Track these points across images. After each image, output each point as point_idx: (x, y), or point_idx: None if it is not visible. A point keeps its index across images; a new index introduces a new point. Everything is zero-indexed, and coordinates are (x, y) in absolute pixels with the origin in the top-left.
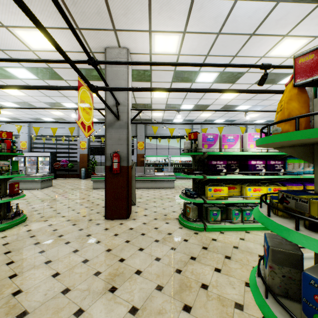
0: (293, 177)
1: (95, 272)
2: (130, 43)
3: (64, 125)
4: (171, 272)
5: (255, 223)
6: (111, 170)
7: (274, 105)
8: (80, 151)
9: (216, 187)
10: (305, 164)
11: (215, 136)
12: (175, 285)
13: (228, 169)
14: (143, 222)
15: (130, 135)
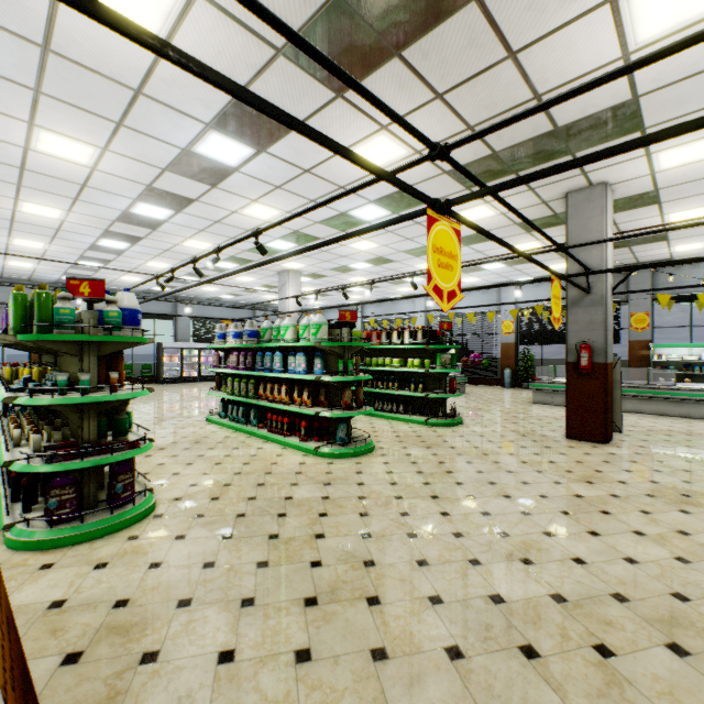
0: None
1: (565, 470)
2: (609, 176)
3: (475, 296)
4: (671, 493)
5: None
6: (576, 368)
7: None
8: (502, 338)
9: None
10: None
11: None
12: (673, 500)
13: None
14: (635, 452)
15: (609, 315)
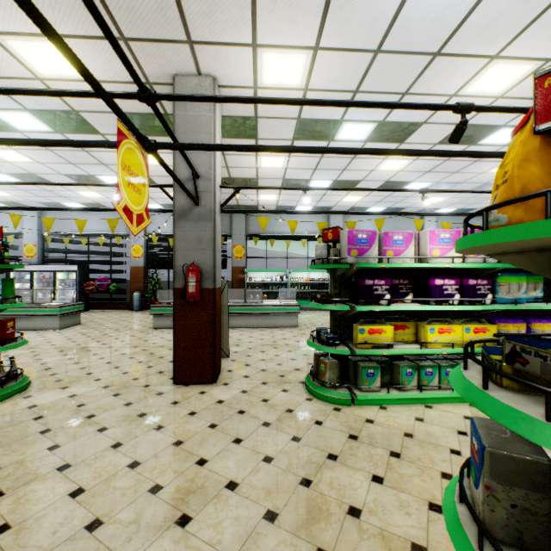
0: (509, 307)
1: (152, 486)
2: (218, 67)
3: (103, 217)
4: (292, 485)
5: (441, 390)
6: (183, 296)
7: (471, 181)
8: (132, 261)
9: (373, 325)
10: (529, 284)
11: (372, 235)
12: (299, 510)
13: (393, 293)
14: (243, 389)
15: (219, 234)
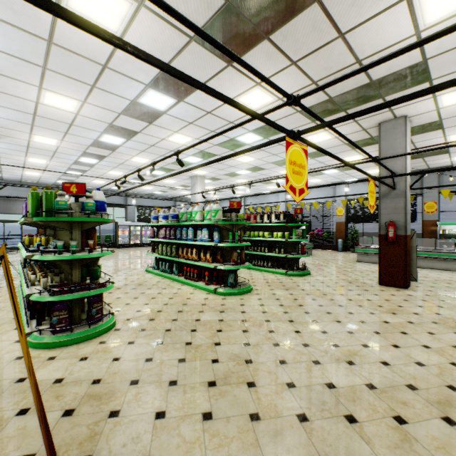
0: None
1: (378, 305)
2: (408, 111)
3: (318, 191)
4: (449, 321)
5: None
6: (385, 239)
7: None
8: (336, 219)
9: None
10: None
11: None
12: (451, 325)
13: None
14: (426, 294)
15: (408, 203)
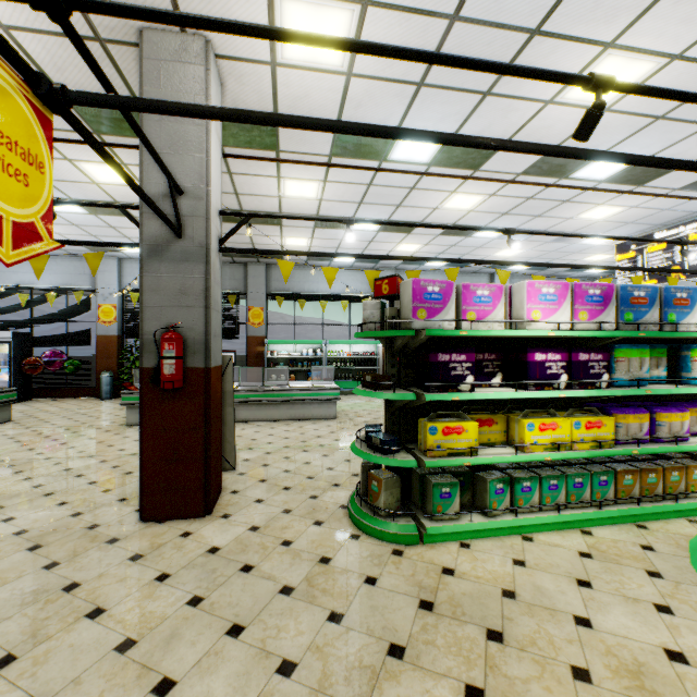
0: (631, 392)
1: None
2: None
3: (55, 263)
4: None
5: (543, 512)
6: (155, 381)
7: (555, 229)
8: (99, 328)
9: (450, 422)
10: (651, 360)
11: (447, 287)
12: None
13: (476, 374)
14: (252, 524)
15: (216, 284)
